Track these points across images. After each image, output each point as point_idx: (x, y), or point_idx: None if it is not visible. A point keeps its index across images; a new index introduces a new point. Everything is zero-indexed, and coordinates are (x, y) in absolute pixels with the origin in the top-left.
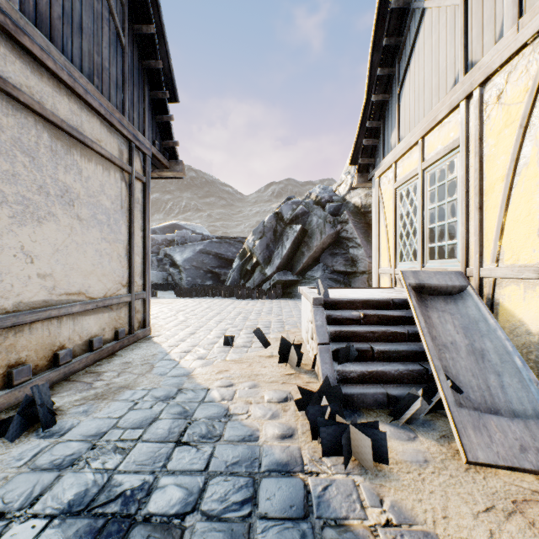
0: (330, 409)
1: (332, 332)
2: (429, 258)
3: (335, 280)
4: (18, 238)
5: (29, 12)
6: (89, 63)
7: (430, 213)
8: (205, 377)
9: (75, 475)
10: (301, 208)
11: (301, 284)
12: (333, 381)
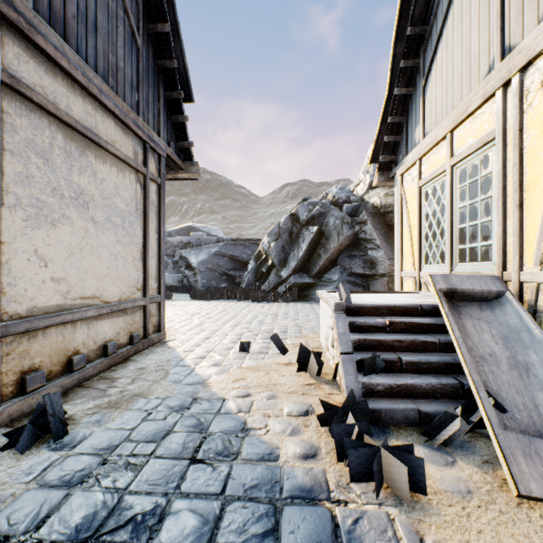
0: (358, 428)
1: (355, 340)
2: (458, 261)
3: (353, 283)
4: (32, 242)
5: (43, 10)
6: (104, 63)
7: (460, 212)
8: (220, 386)
9: (84, 494)
10: (317, 209)
11: (317, 287)
12: (358, 394)
